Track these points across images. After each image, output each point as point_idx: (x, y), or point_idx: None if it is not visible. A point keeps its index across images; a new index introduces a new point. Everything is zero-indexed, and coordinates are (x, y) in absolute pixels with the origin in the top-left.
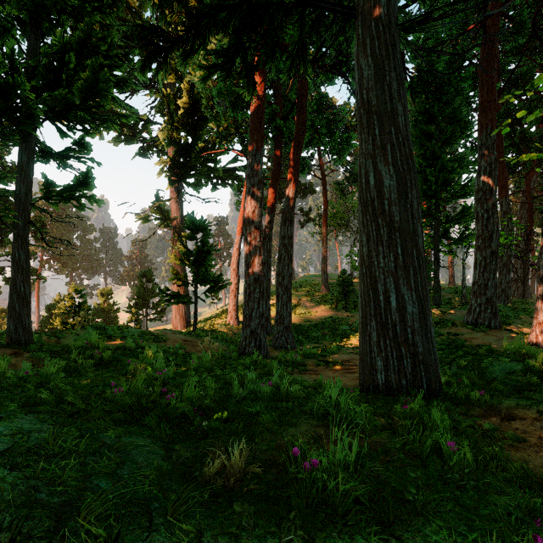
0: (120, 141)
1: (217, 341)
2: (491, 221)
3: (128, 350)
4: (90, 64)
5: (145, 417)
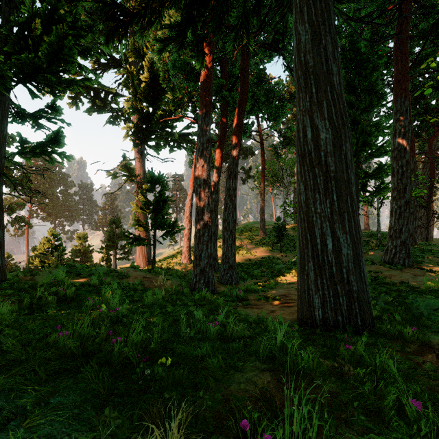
0: (93, 111)
1: (172, 278)
2: (405, 175)
3: (92, 287)
4: (54, 30)
5: (88, 362)
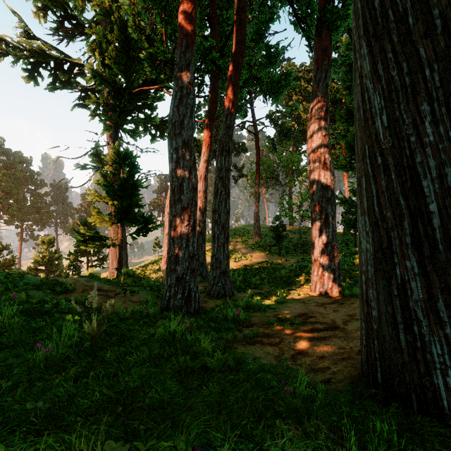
0: (55, 88)
1: (141, 290)
2: None
3: None
4: None
5: None
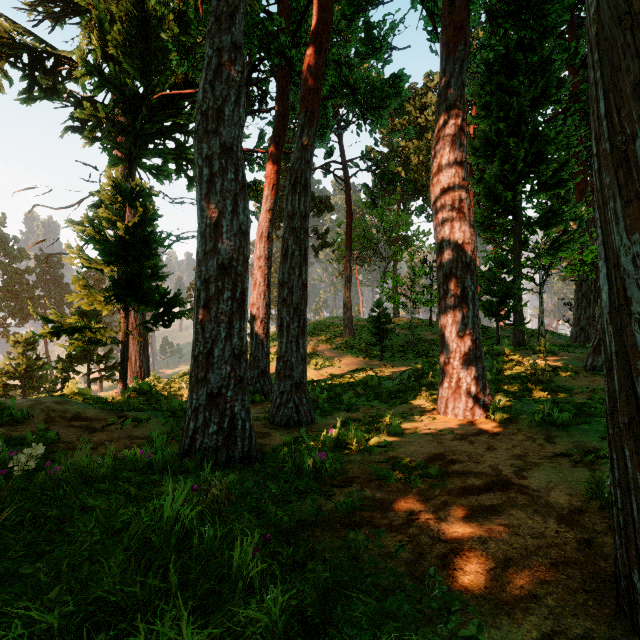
0: (32, 98)
1: (154, 416)
2: None
3: None
4: None
5: None
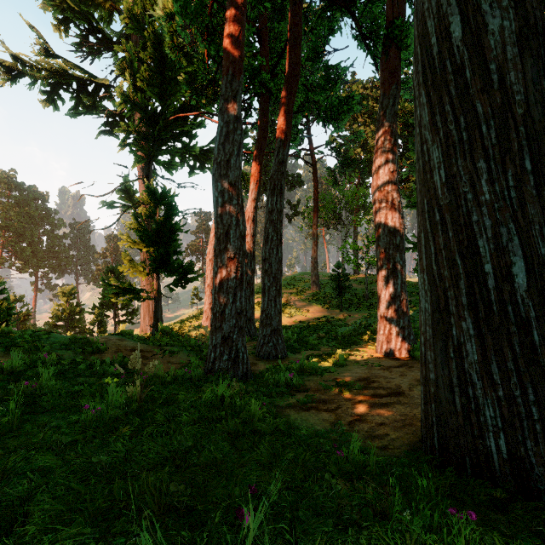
0: (78, 113)
1: (180, 350)
2: None
3: (8, 374)
4: None
5: None
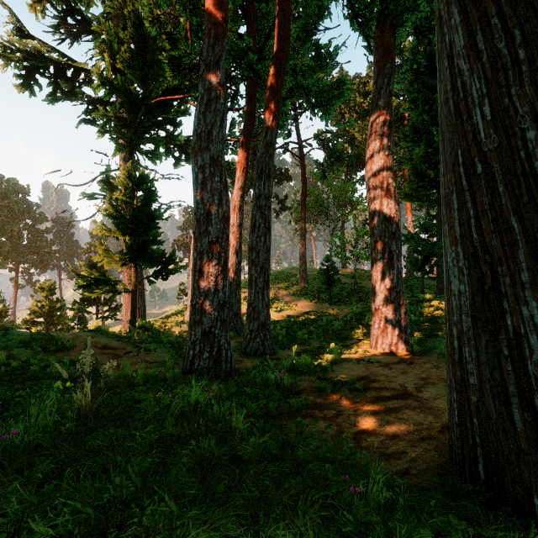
0: (56, 99)
1: (158, 347)
2: None
3: None
4: None
5: None
